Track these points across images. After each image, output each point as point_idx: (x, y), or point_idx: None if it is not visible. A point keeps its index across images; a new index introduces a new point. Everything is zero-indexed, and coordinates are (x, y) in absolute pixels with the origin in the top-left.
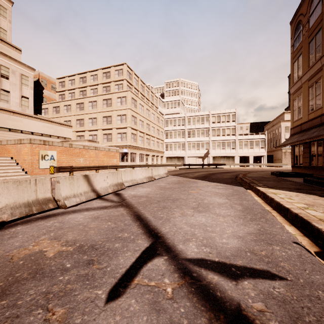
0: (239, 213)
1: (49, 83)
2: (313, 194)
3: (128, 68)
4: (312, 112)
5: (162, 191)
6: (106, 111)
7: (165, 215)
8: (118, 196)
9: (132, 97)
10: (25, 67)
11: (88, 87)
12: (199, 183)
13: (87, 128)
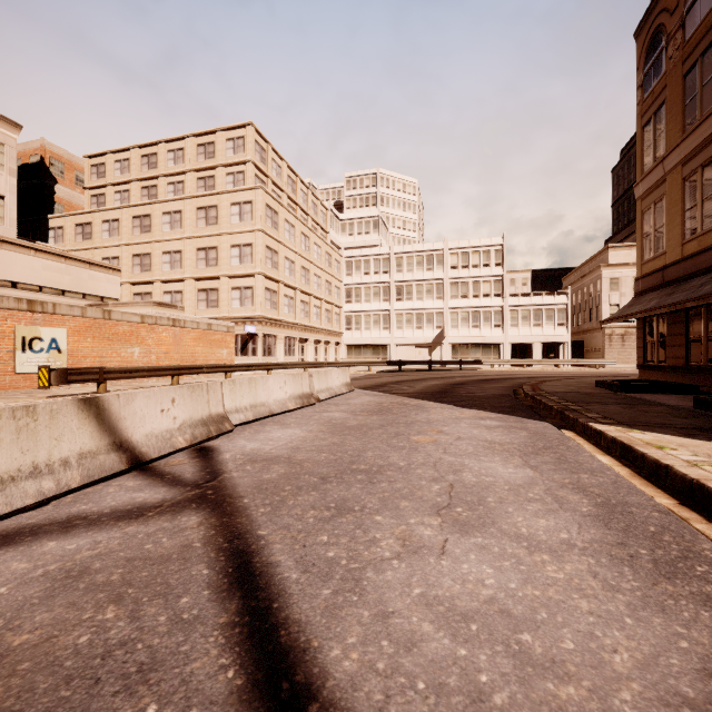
0: (600, 535)
1: (71, 170)
2: None
3: (259, 135)
4: (692, 239)
5: (337, 437)
6: (205, 236)
7: (343, 550)
8: (203, 460)
9: (268, 205)
10: None
11: (161, 178)
12: (433, 410)
13: (159, 275)
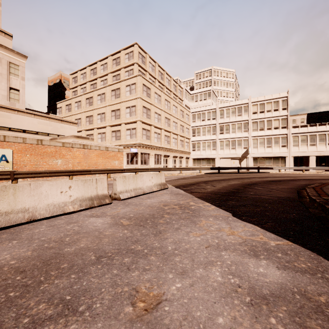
0: None
1: None
2: None
3: (141, 49)
4: None
5: None
6: (114, 104)
7: None
8: None
9: (144, 84)
10: (14, 53)
11: (98, 79)
12: (203, 220)
13: (96, 125)
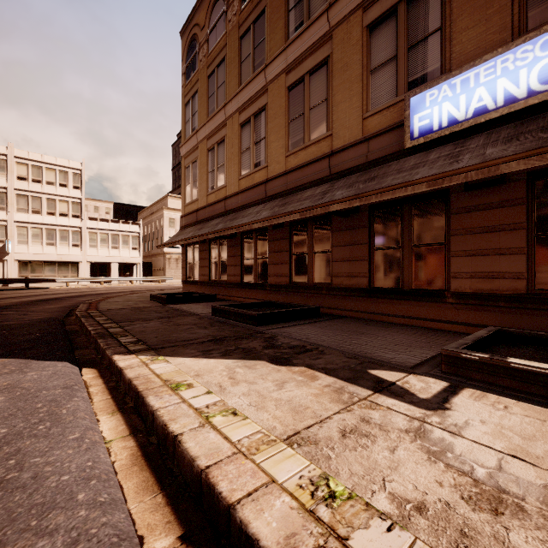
0: None
1: None
2: (254, 354)
3: None
4: (212, 192)
5: None
6: None
7: None
8: None
9: None
10: None
11: None
12: None
13: None
